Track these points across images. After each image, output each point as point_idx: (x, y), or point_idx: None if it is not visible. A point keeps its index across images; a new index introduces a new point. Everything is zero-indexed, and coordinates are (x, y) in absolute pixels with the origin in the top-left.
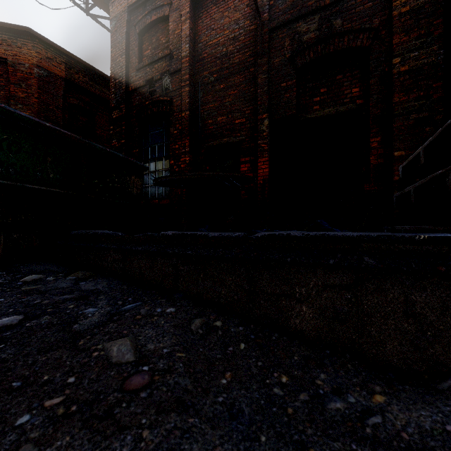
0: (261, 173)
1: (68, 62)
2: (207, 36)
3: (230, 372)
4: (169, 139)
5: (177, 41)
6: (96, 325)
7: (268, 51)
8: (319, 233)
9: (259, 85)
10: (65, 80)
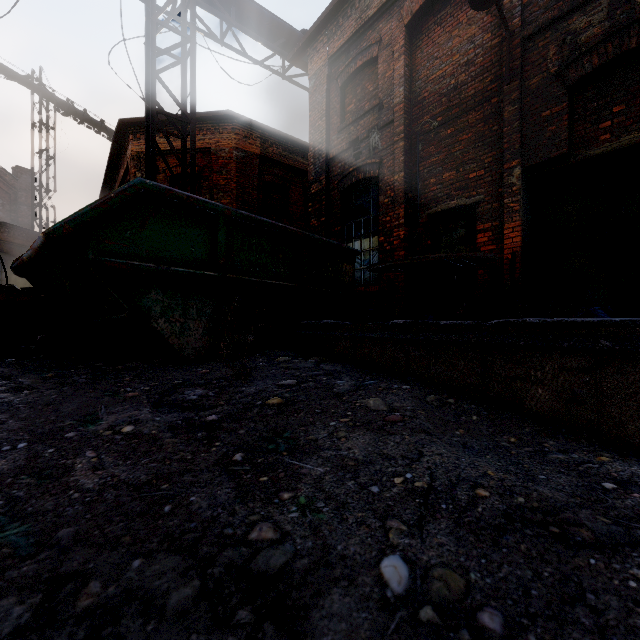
0: (509, 243)
1: (262, 136)
2: (428, 69)
3: (463, 430)
4: (378, 210)
5: (389, 86)
6: (349, 391)
7: (521, 71)
8: (557, 319)
9: (506, 121)
10: (260, 157)
